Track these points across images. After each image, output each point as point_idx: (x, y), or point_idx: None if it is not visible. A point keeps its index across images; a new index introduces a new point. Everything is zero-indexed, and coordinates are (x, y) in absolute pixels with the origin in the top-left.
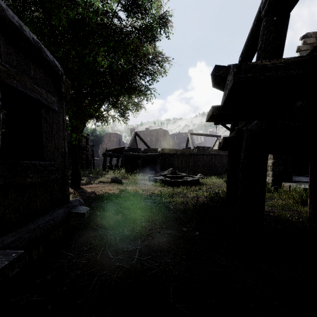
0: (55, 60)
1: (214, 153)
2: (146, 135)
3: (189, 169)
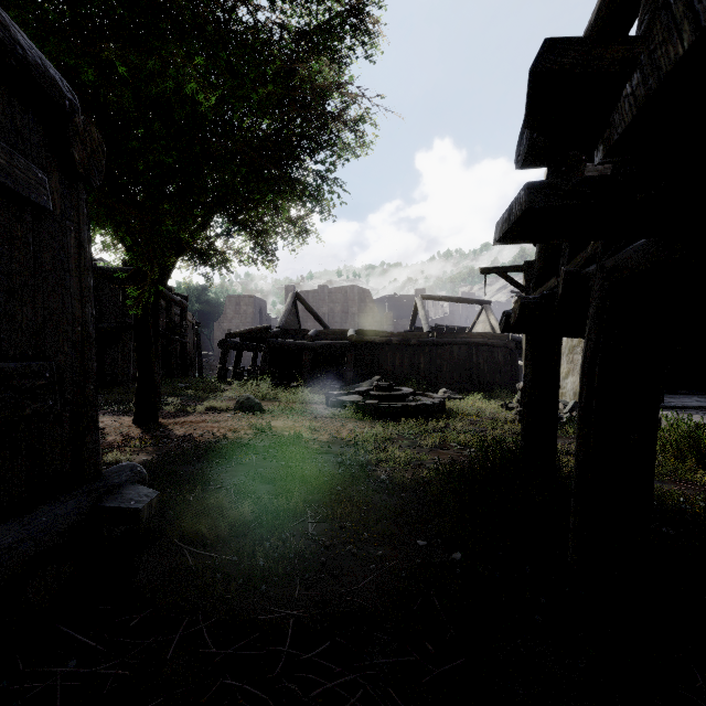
0: (49, 65)
1: (477, 341)
2: (320, 300)
3: (419, 378)
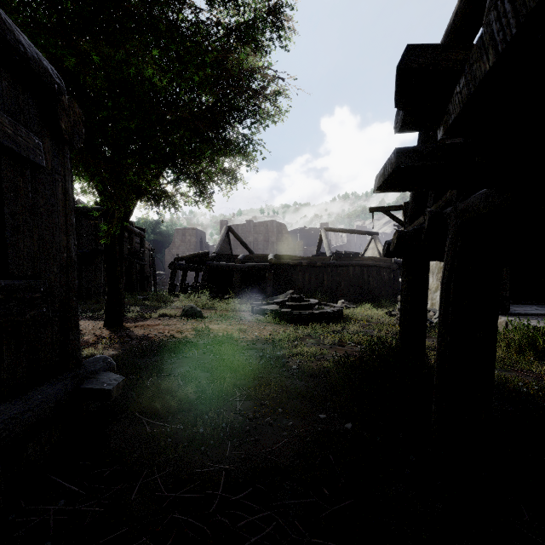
0: (43, 59)
1: (367, 263)
2: (247, 232)
3: (323, 292)
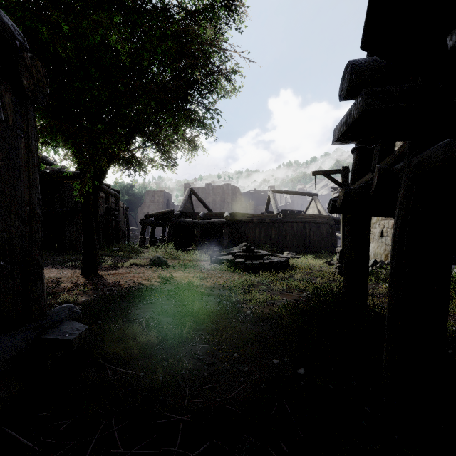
0: (3, 14)
1: (309, 219)
2: (207, 194)
3: (271, 244)
